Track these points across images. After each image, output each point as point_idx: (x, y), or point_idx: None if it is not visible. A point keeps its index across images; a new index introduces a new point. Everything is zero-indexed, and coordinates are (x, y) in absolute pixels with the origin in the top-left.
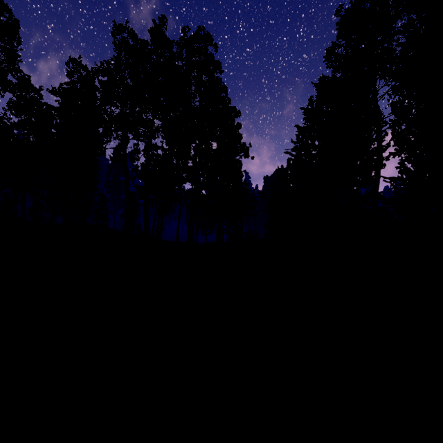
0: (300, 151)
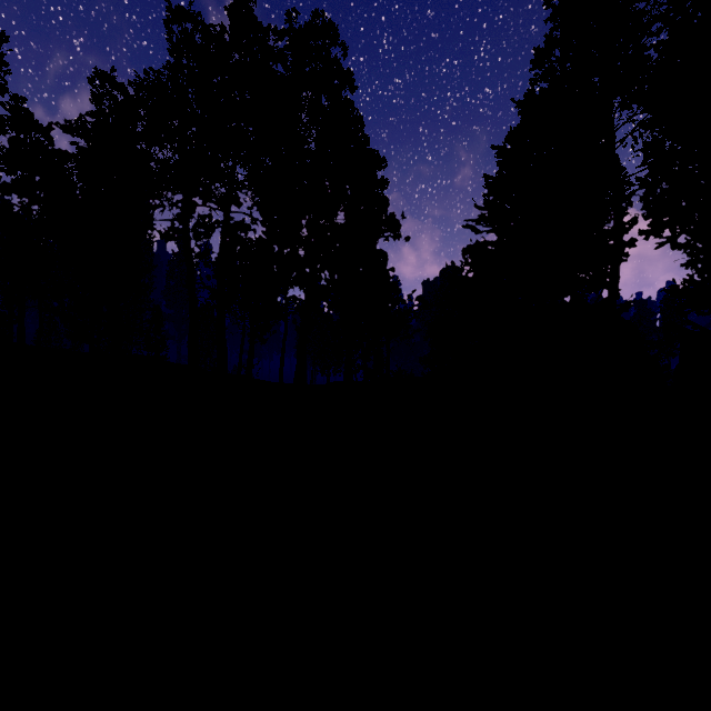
0: (489, 224)
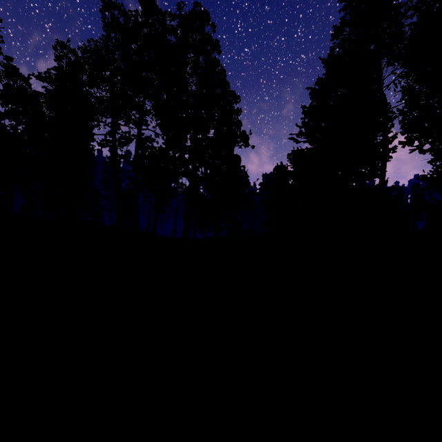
0: (305, 137)
